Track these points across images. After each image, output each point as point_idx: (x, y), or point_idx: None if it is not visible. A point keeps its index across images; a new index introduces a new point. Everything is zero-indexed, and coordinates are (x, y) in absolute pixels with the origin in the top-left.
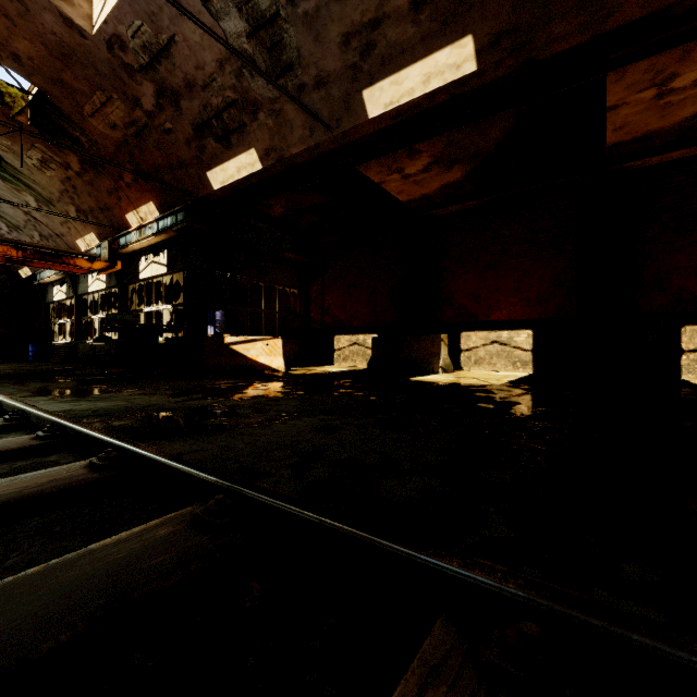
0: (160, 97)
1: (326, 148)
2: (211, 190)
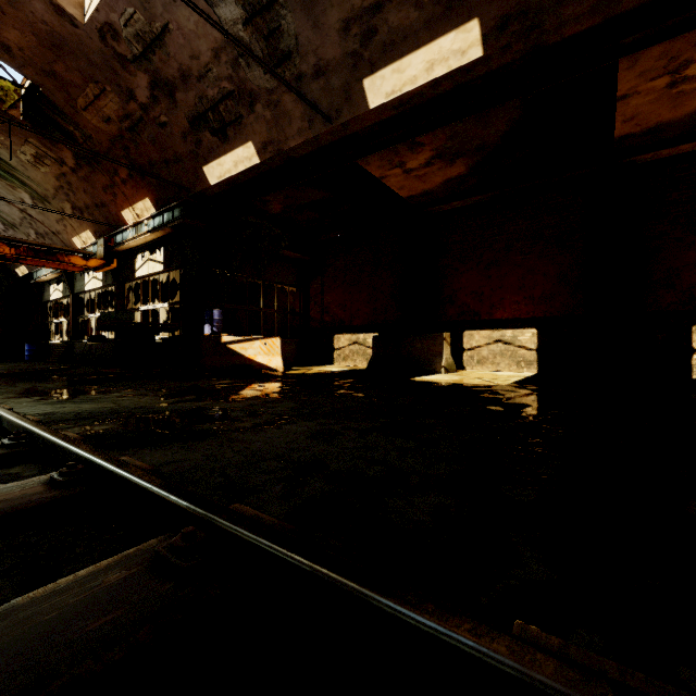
0: (155, 89)
1: (325, 141)
2: (208, 185)
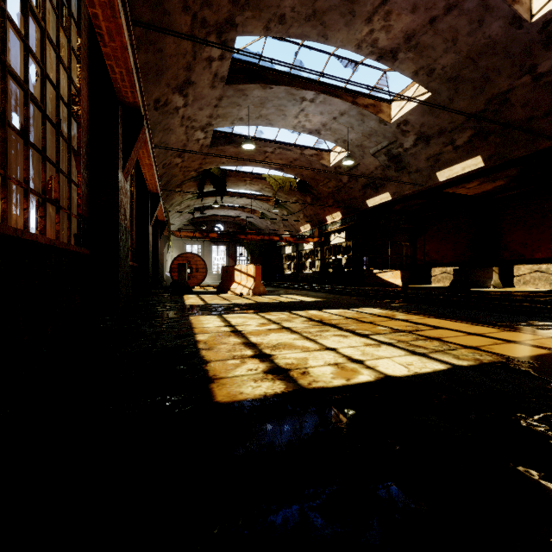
0: (350, 178)
1: (421, 190)
2: (367, 207)
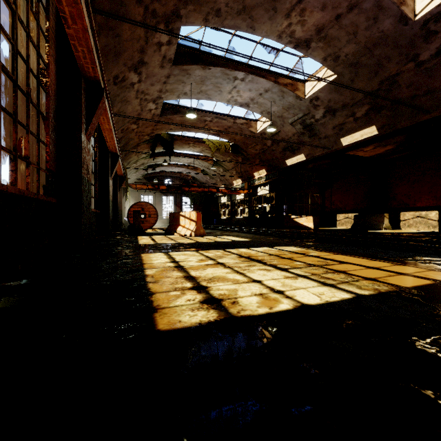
0: (273, 143)
1: (328, 152)
2: (286, 165)
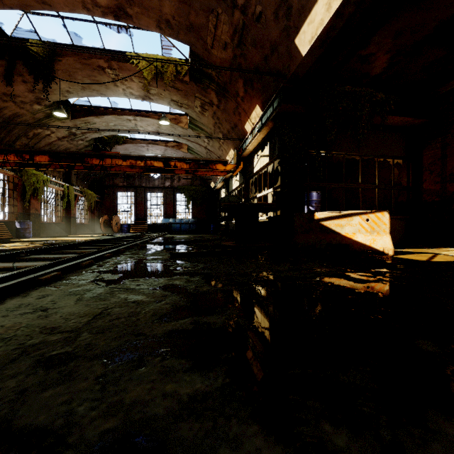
0: None
1: None
2: (300, 58)
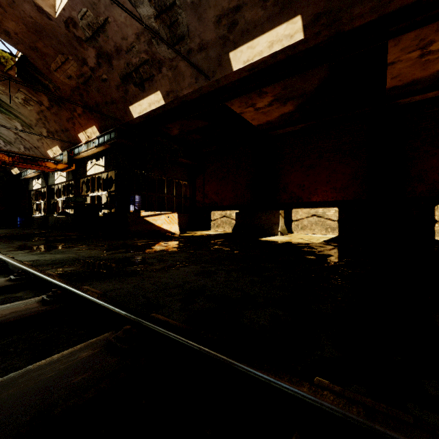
0: (99, 58)
1: (205, 90)
2: (132, 118)
